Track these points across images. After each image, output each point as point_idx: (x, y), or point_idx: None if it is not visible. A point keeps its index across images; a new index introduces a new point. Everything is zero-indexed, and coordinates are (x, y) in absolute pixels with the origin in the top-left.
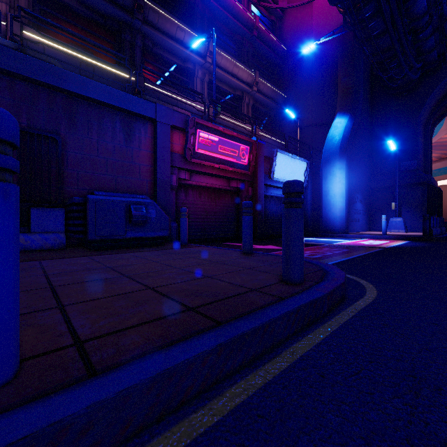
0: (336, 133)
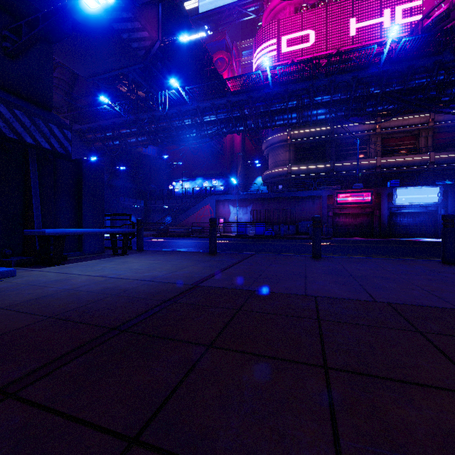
0: None
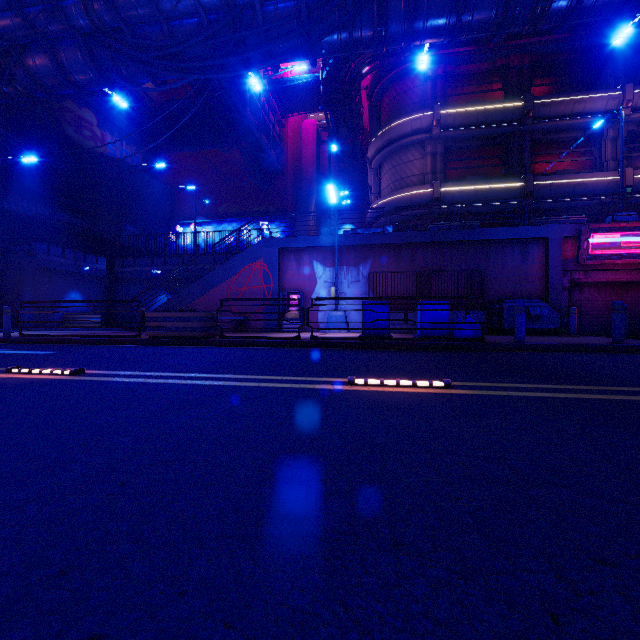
0: None
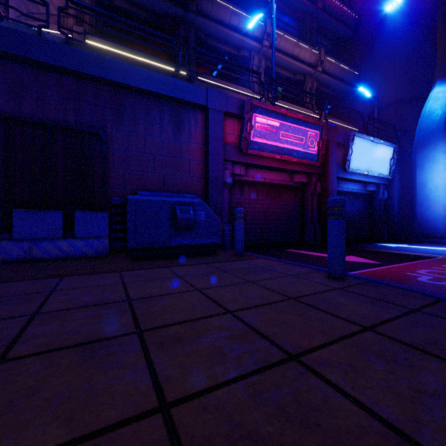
0: (437, 106)
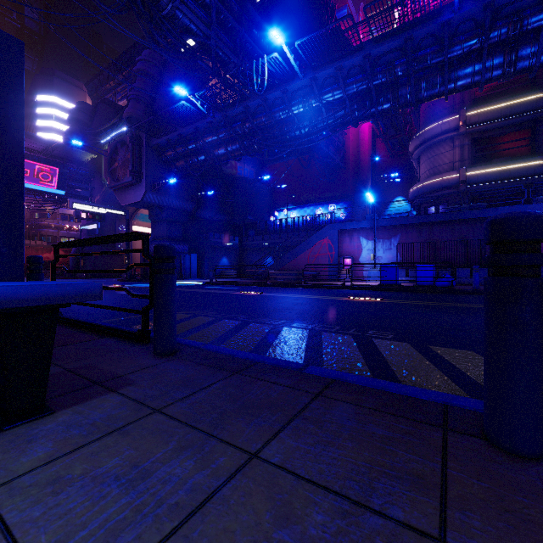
0: None
